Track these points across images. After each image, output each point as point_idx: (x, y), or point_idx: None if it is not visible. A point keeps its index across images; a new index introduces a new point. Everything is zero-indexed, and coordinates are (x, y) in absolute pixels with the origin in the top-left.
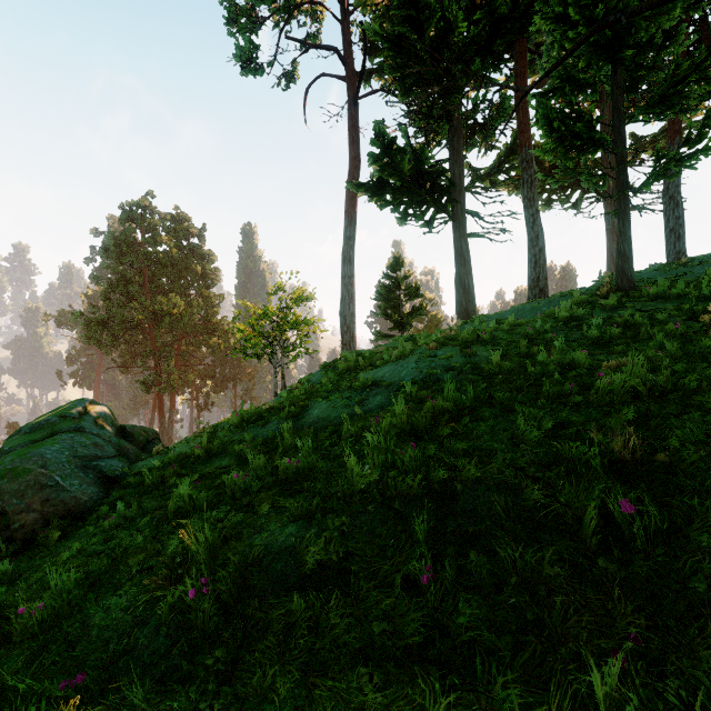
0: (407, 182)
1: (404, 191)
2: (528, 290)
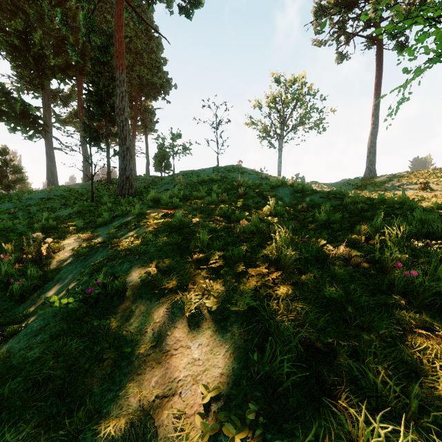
0: (18, 114)
1: (16, 118)
2: (83, 179)
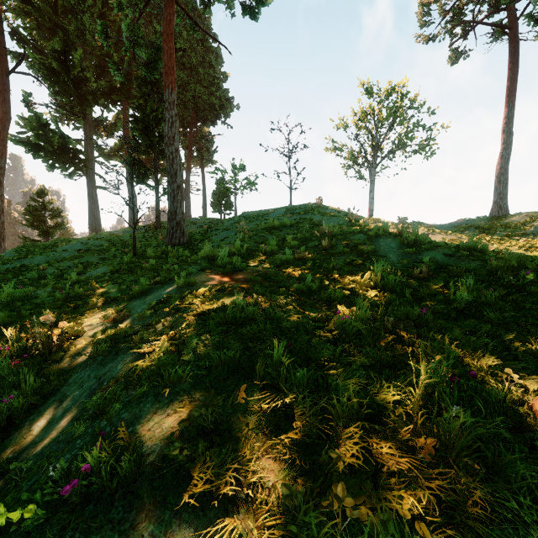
0: (56, 149)
1: (54, 154)
2: (129, 223)
